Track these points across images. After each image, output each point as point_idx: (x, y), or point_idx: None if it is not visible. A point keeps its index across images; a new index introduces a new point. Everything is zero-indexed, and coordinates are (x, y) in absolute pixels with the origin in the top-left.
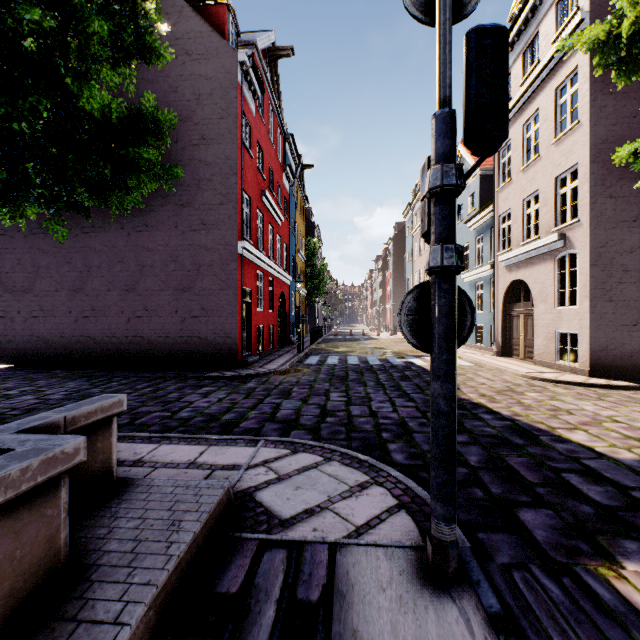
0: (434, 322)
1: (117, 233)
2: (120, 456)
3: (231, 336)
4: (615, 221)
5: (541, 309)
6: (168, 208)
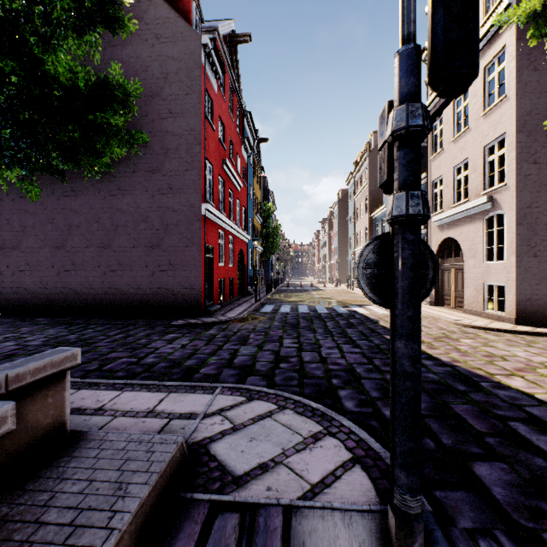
0: (397, 276)
1: (94, 196)
2: (83, 404)
3: (195, 288)
4: (539, 185)
5: (471, 264)
6: (139, 174)
